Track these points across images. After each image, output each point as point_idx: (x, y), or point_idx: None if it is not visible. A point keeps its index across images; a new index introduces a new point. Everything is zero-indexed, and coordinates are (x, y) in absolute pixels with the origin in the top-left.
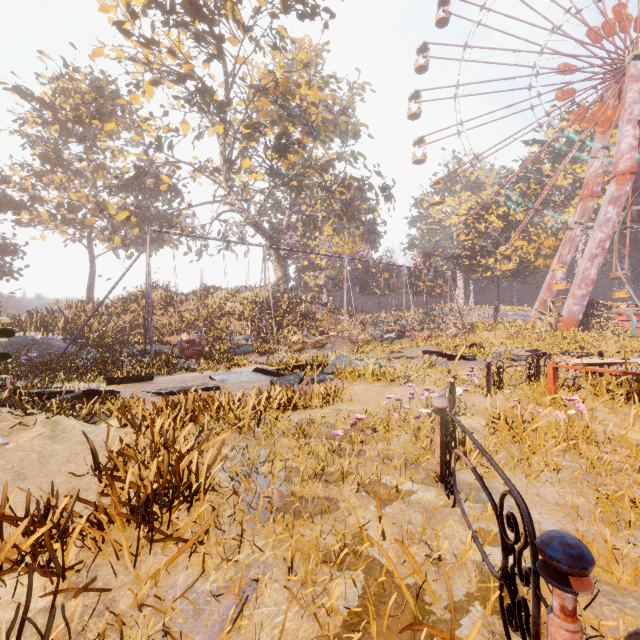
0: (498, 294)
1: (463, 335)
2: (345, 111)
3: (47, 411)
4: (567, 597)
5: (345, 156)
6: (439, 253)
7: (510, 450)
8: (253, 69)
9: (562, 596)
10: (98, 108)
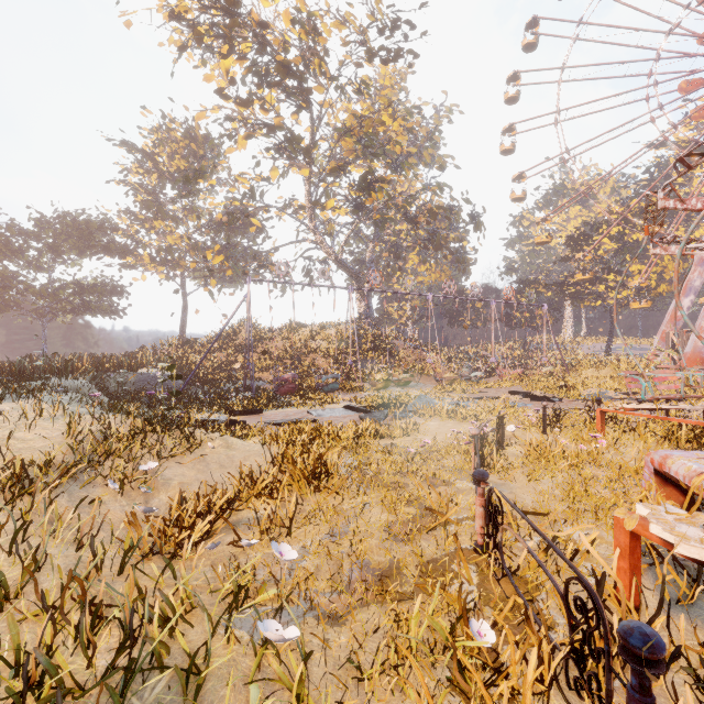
0: (611, 325)
1: (561, 374)
2: (431, 135)
3: (218, 431)
4: (480, 489)
5: (430, 188)
6: (540, 280)
7: (533, 468)
8: (338, 113)
9: (479, 489)
10: (201, 167)
